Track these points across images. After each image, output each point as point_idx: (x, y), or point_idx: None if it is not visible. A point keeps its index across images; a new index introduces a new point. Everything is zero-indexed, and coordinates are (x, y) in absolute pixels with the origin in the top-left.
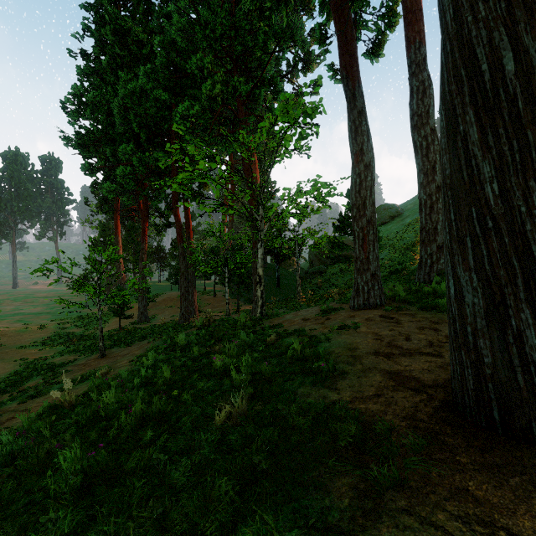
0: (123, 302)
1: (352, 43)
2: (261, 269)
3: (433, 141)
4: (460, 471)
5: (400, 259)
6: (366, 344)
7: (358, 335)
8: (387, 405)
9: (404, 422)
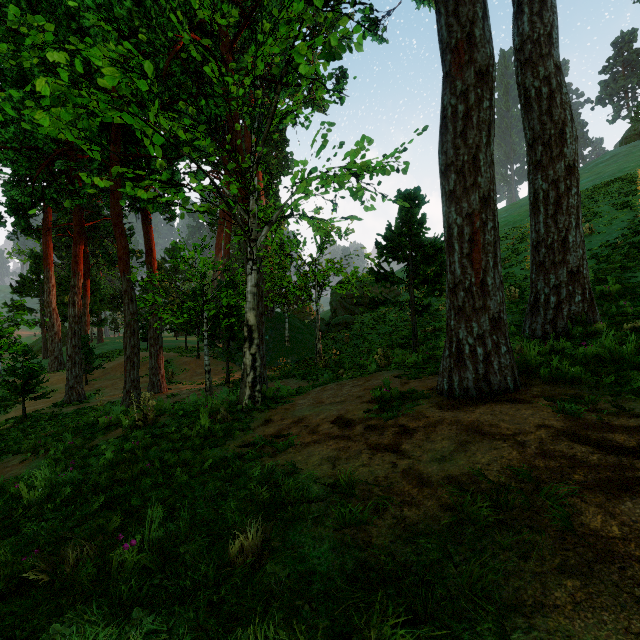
0: (29, 373)
1: None
2: (253, 313)
3: (560, 86)
4: None
5: None
6: None
7: None
8: None
9: None
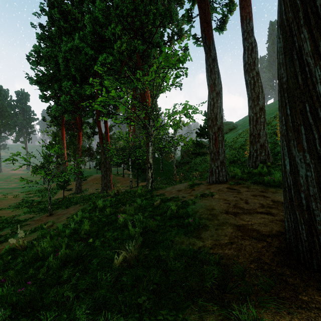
0: (66, 181)
1: (208, 16)
2: (151, 159)
3: (257, 80)
4: (305, 310)
5: (236, 154)
6: (219, 206)
7: (213, 200)
8: (238, 251)
9: (253, 264)
